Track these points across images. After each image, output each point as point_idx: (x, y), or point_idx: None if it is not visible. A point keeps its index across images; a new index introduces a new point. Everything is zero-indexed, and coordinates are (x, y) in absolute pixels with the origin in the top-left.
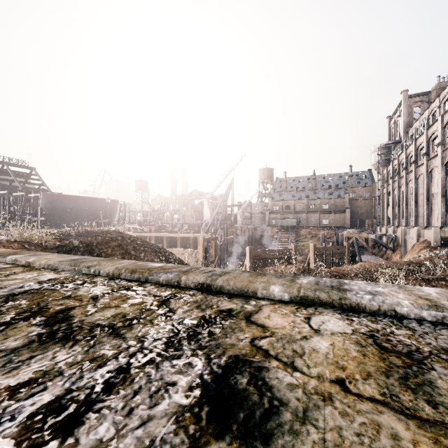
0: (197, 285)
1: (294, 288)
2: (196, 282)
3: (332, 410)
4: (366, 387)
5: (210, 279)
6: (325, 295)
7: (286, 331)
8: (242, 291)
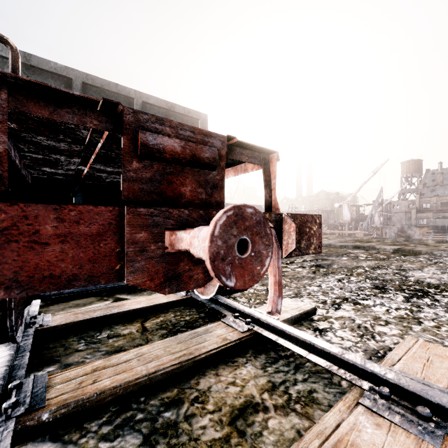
0: (403, 241)
1: (436, 240)
2: (402, 240)
3: (438, 245)
4: (445, 245)
5: (407, 239)
6: (445, 241)
7: (433, 244)
8: (419, 241)
